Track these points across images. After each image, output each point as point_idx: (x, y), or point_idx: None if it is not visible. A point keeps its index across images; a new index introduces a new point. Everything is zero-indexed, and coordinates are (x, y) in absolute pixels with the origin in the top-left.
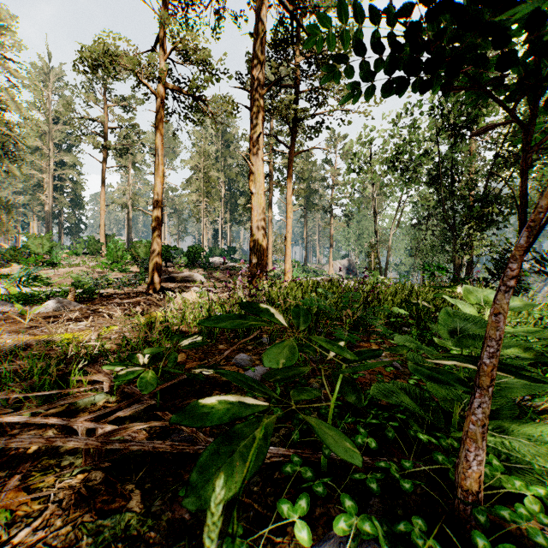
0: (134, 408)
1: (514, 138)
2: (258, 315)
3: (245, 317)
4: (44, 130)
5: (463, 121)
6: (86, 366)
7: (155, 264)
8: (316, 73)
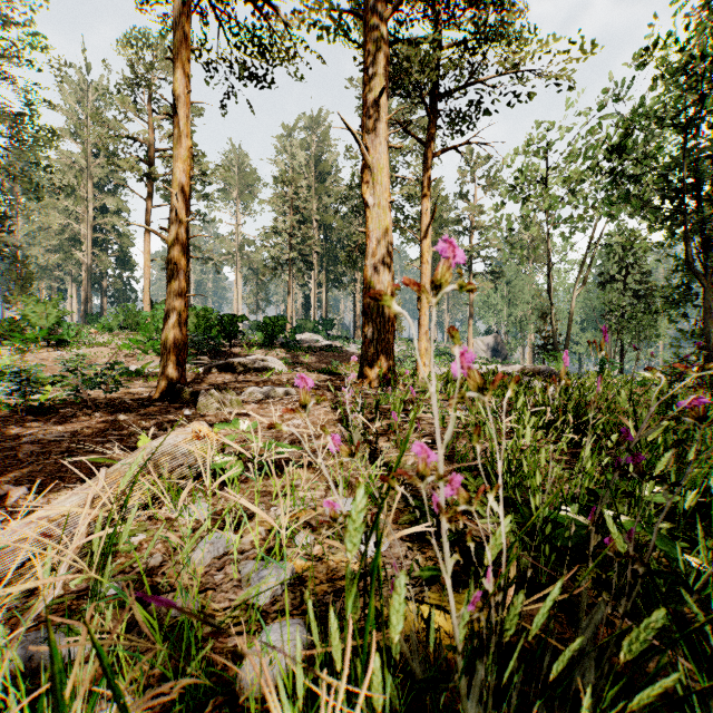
0: None
1: None
2: None
3: None
4: (81, 166)
5: None
6: None
7: (172, 339)
8: (476, 3)
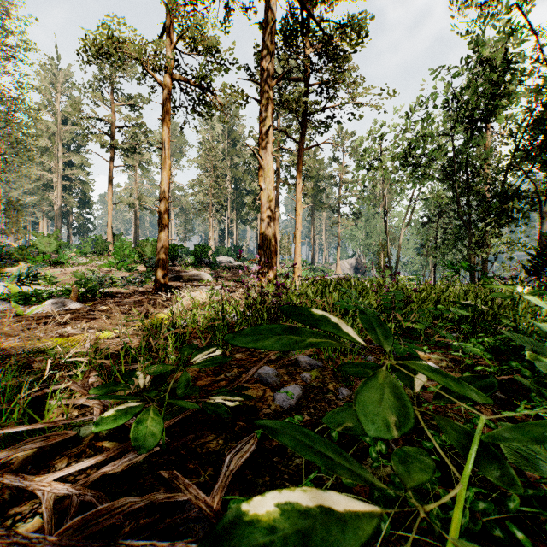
0: (129, 460)
1: (535, 130)
2: (317, 326)
3: (298, 329)
4: (53, 131)
5: (480, 113)
6: (73, 383)
7: (161, 262)
8: (327, 65)
